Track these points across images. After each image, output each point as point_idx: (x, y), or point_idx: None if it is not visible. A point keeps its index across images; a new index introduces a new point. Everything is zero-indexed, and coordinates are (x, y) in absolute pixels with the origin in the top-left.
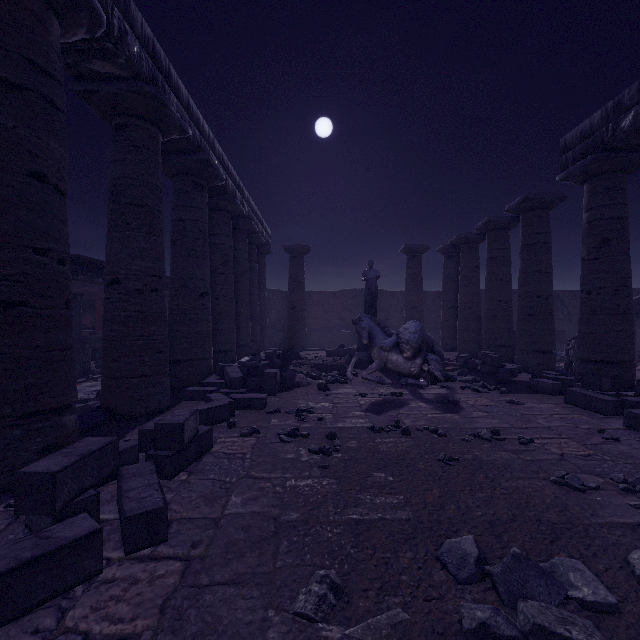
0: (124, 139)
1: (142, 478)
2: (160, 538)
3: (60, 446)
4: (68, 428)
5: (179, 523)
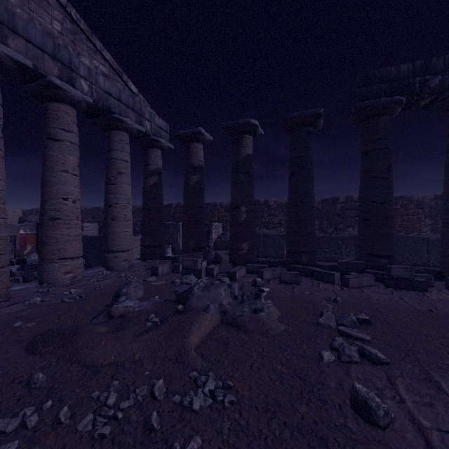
0: (448, 124)
1: (361, 275)
2: (347, 286)
3: (379, 269)
4: (382, 263)
5: (358, 289)
